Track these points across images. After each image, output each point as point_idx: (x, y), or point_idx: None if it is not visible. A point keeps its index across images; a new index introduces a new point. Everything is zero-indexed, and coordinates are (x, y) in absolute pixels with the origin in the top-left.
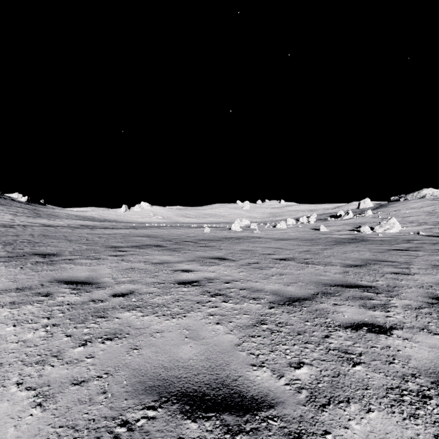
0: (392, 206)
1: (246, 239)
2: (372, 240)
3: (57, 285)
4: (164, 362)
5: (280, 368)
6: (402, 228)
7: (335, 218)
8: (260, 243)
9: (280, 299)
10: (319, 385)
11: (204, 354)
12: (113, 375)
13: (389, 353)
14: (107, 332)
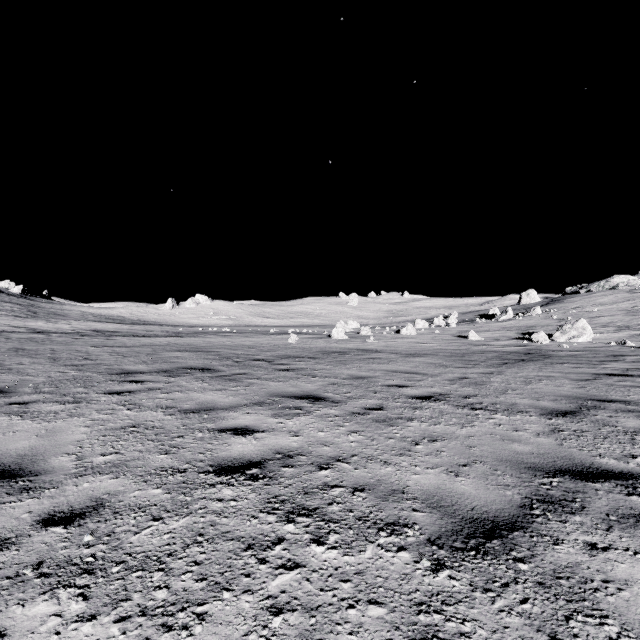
0: (570, 301)
1: (356, 355)
2: (557, 356)
3: None
4: None
5: None
6: (595, 334)
7: (487, 319)
8: (380, 363)
9: (452, 527)
10: None
11: None
12: None
13: None
14: None
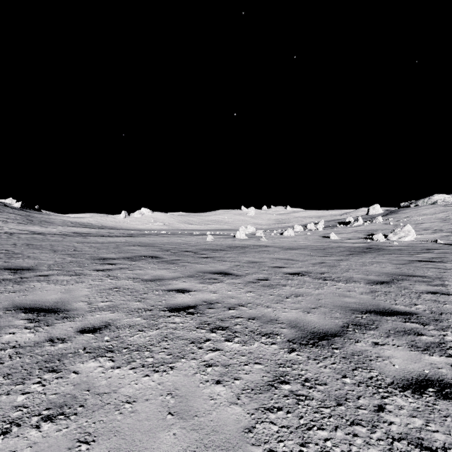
0: (403, 213)
1: (252, 249)
2: (388, 249)
3: (13, 315)
4: None
5: None
6: (417, 235)
7: (344, 225)
8: (268, 254)
9: (302, 335)
10: None
11: None
12: None
13: None
14: (51, 402)
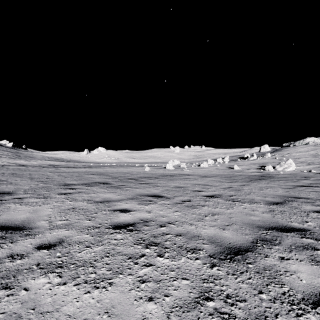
0: (285, 150)
1: (178, 177)
2: (277, 177)
3: None
4: None
5: None
6: (296, 167)
7: (243, 159)
8: (190, 180)
9: (220, 250)
10: None
11: None
12: None
13: None
14: None
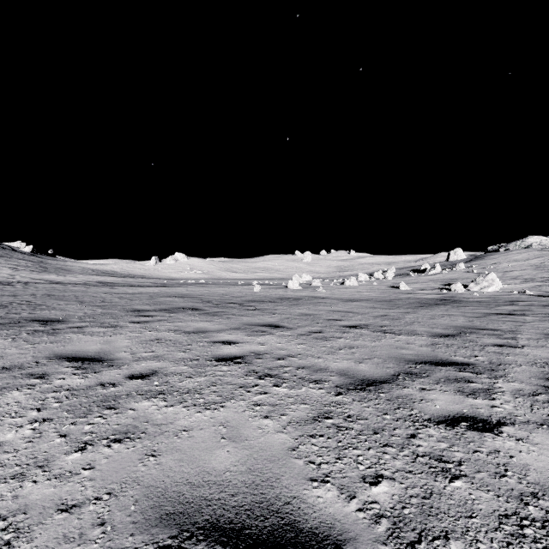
0: (490, 258)
1: (307, 300)
2: (465, 301)
3: (57, 363)
4: (190, 475)
5: (350, 485)
6: (504, 285)
7: (419, 273)
8: (325, 306)
9: (350, 382)
10: (405, 510)
11: (245, 464)
12: (117, 496)
13: (500, 461)
14: (116, 430)
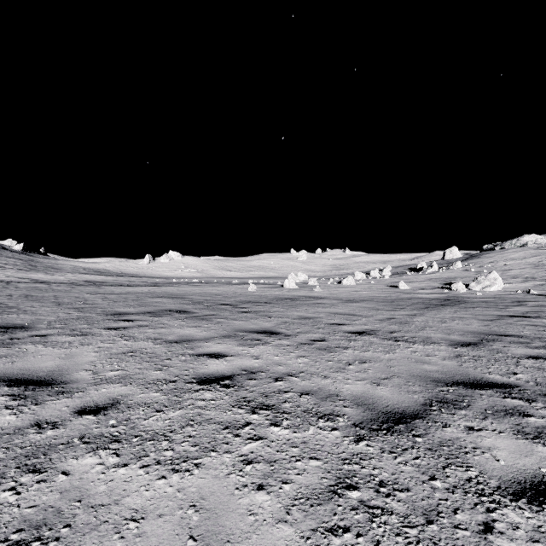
0: (486, 257)
1: (304, 301)
2: (471, 301)
3: None
4: None
5: None
6: (505, 284)
7: (415, 272)
8: (324, 307)
9: (372, 416)
10: None
11: None
12: None
13: None
14: (25, 520)
